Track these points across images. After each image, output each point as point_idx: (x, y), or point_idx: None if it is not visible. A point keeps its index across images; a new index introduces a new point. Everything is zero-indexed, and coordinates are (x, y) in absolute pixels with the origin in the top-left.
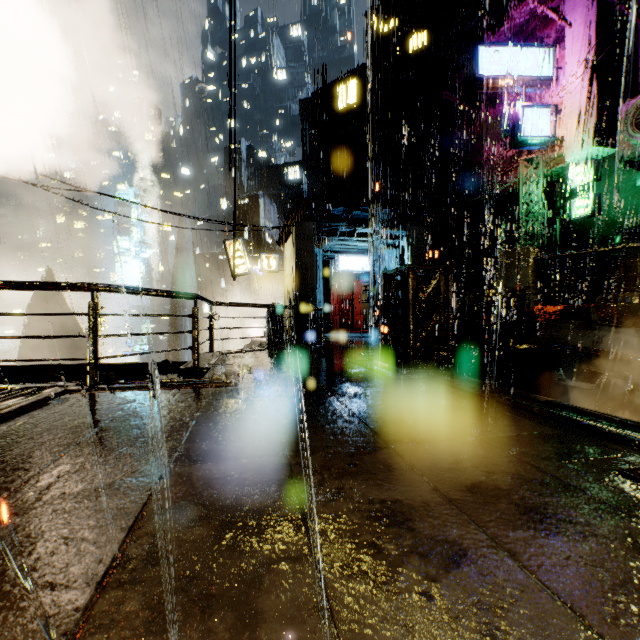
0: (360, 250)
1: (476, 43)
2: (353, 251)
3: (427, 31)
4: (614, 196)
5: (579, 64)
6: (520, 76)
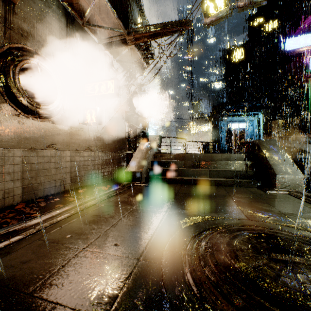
0: (244, 120)
1: (284, 39)
2: (241, 120)
3: (277, 19)
4: None
5: None
6: (307, 46)
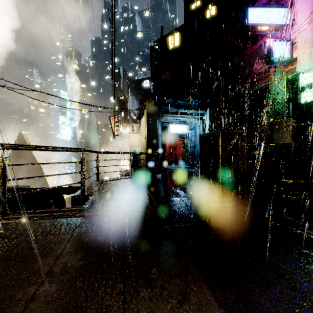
0: (181, 122)
1: (247, 6)
2: (177, 122)
3: (216, 6)
4: None
5: (306, 16)
6: (271, 24)
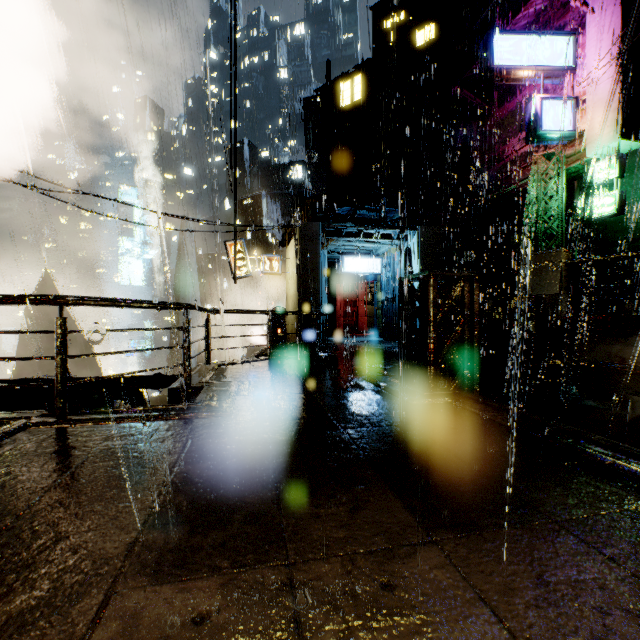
0: (365, 251)
1: (491, 31)
2: (358, 252)
3: (435, 24)
4: (639, 193)
5: (602, 52)
6: (538, 66)
